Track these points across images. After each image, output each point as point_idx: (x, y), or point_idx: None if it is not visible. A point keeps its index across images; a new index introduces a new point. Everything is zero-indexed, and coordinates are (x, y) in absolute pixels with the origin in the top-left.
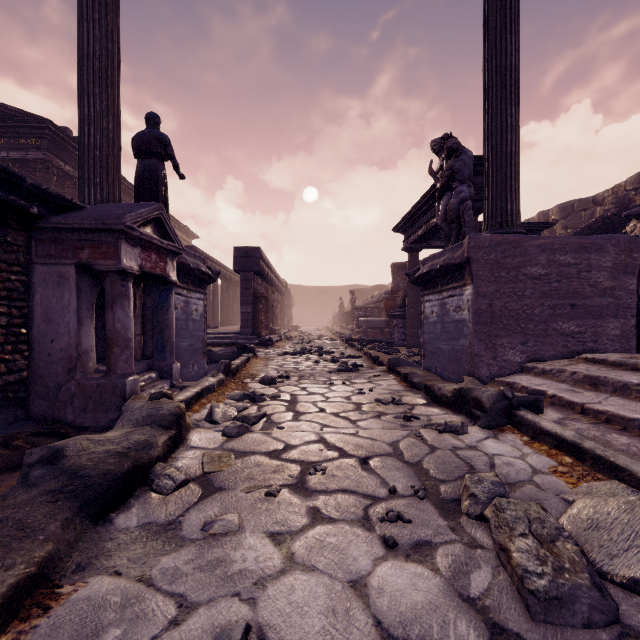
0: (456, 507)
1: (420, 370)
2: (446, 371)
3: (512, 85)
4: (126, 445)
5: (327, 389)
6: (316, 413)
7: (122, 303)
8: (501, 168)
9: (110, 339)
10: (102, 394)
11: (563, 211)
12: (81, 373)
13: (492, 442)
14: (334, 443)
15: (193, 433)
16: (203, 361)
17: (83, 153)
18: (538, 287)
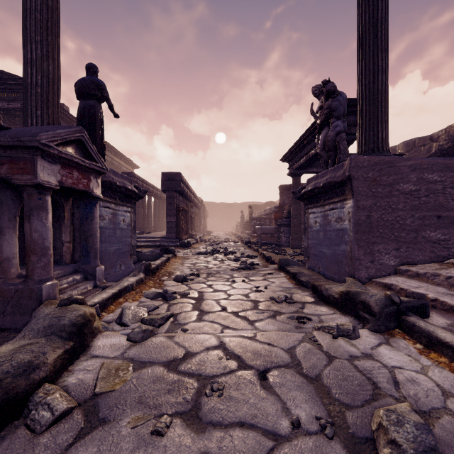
0: (372, 451)
1: (305, 269)
2: (328, 271)
3: (382, 34)
4: (6, 368)
5: (229, 286)
6: (218, 312)
7: (39, 215)
8: (373, 103)
9: (27, 248)
10: (19, 299)
11: (407, 146)
12: (1, 279)
13: (386, 350)
14: (233, 350)
15: (99, 338)
16: (130, 261)
17: (27, 90)
18: (409, 201)
